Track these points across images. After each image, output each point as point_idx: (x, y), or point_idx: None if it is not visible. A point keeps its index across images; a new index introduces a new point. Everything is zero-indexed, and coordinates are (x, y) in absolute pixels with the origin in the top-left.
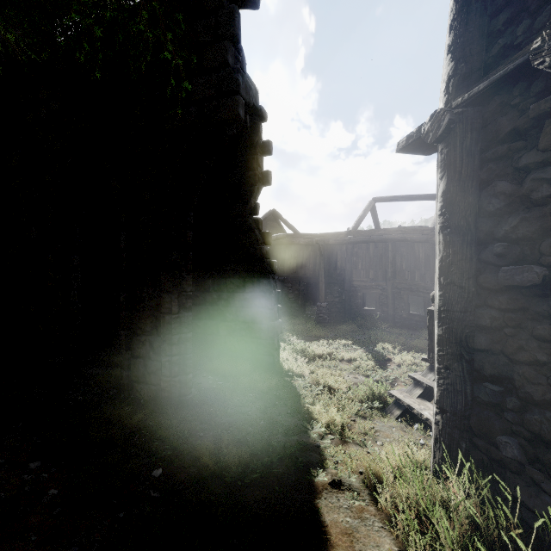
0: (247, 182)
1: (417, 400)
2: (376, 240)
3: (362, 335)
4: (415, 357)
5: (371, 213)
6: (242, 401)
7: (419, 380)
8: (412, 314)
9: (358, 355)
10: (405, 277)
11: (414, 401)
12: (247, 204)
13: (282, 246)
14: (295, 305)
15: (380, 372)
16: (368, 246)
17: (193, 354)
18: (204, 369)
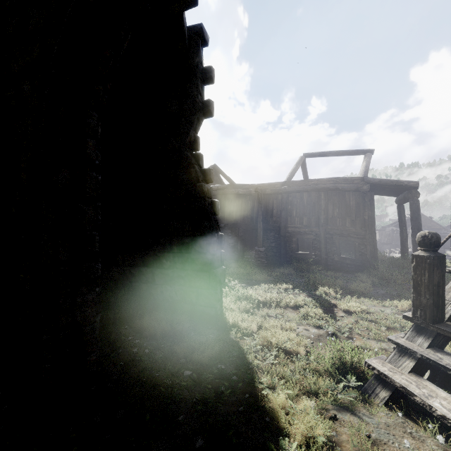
0: (186, 112)
1: (412, 378)
2: (309, 189)
3: (300, 278)
4: (359, 302)
5: (301, 167)
6: (171, 391)
7: (408, 347)
8: (344, 258)
9: (303, 302)
10: (336, 223)
11: (408, 380)
12: (186, 136)
13: (223, 196)
14: (235, 249)
15: (331, 322)
16: (302, 195)
17: (120, 308)
18: (132, 328)
